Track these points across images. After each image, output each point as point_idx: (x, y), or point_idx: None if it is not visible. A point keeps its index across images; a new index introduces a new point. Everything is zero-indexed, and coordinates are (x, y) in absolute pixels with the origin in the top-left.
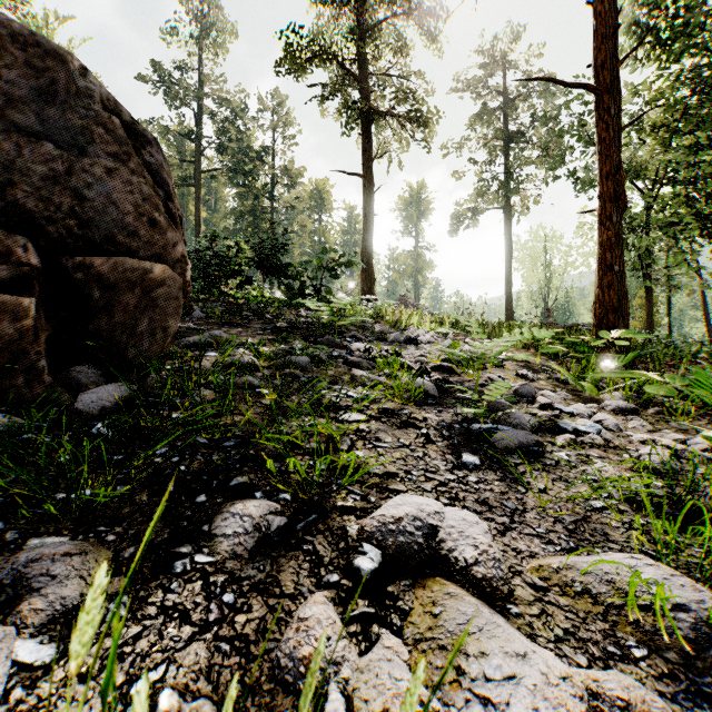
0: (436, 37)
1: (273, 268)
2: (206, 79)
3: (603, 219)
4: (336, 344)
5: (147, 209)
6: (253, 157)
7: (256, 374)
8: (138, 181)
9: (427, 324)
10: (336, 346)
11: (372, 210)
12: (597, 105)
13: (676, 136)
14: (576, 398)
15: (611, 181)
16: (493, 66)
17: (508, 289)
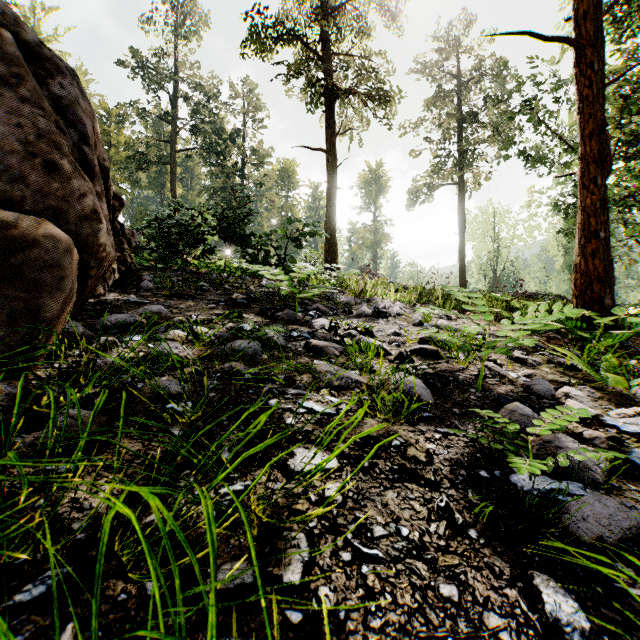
0: (396, 18)
1: (236, 237)
2: (181, 65)
3: (586, 182)
4: (297, 319)
5: (44, 149)
6: (224, 138)
7: (183, 370)
8: (32, 112)
9: (392, 294)
10: (297, 322)
11: (335, 184)
12: (578, 60)
13: (632, 109)
14: (604, 396)
15: (594, 141)
16: (447, 51)
17: (462, 260)
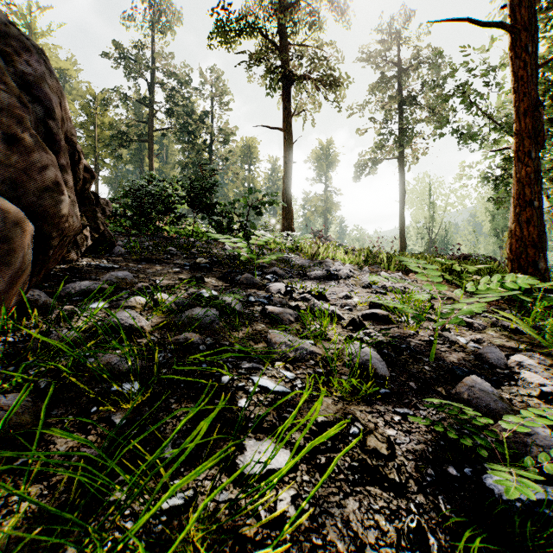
0: (345, 12)
1: (202, 206)
2: (157, 56)
3: (520, 156)
4: (255, 283)
5: (5, 122)
6: (195, 119)
7: (138, 341)
8: None
9: (342, 256)
10: (255, 286)
11: (291, 158)
12: (513, 44)
13: None
14: None
15: (528, 118)
16: (389, 42)
17: (402, 225)
